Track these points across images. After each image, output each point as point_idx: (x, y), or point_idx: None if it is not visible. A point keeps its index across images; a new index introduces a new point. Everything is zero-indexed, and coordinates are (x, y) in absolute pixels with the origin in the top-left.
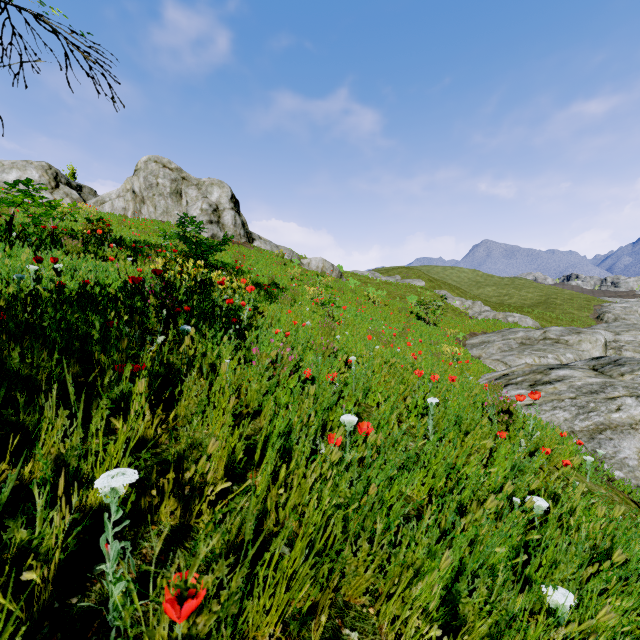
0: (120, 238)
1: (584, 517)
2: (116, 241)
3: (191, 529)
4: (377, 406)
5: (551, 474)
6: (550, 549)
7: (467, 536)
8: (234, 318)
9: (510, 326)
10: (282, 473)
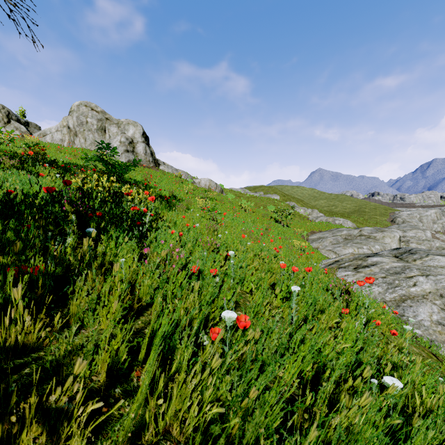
0: (54, 160)
1: (423, 388)
2: (50, 162)
3: None
4: (250, 291)
5: (388, 346)
6: (418, 440)
7: None
8: (138, 221)
9: (337, 227)
10: (161, 383)
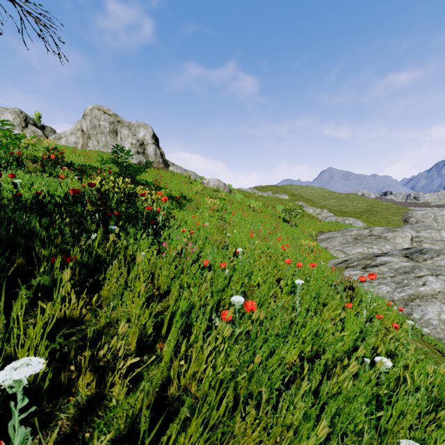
0: (71, 163)
1: (415, 371)
2: (68, 165)
3: (105, 398)
4: (258, 285)
5: (387, 336)
6: (399, 404)
7: (337, 400)
8: (152, 220)
9: (347, 226)
10: (183, 347)
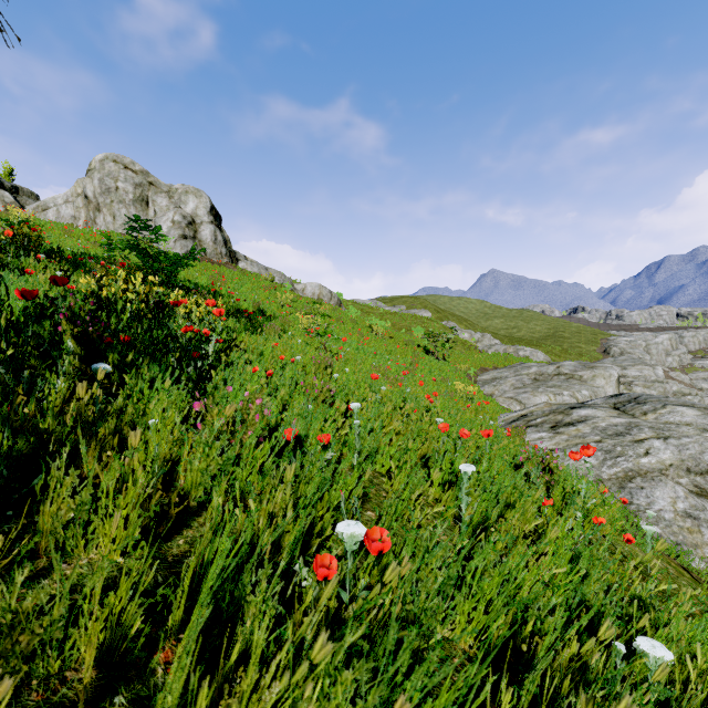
0: (58, 249)
1: (698, 648)
2: (50, 252)
3: None
4: (388, 472)
5: (625, 566)
6: None
7: None
8: (196, 352)
9: (521, 361)
10: (203, 701)
